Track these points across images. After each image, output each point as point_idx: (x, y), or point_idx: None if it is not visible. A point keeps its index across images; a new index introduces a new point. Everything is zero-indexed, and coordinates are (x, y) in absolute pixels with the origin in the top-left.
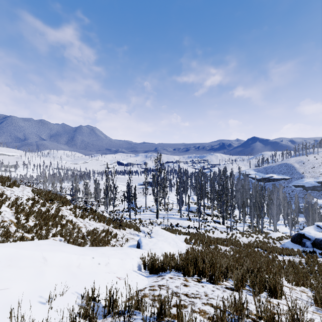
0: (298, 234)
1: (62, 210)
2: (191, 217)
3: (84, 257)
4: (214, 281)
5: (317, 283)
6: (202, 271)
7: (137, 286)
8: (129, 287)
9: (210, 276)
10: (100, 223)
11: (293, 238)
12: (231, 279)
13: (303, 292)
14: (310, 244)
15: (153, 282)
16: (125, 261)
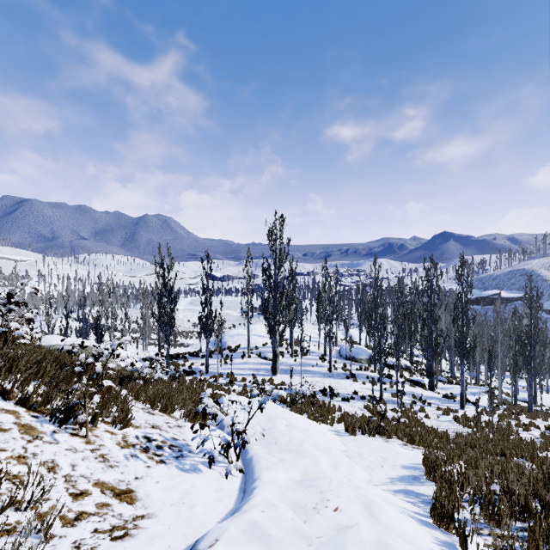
0: None
1: None
2: (354, 370)
3: None
4: None
5: None
6: None
7: None
8: None
9: None
10: None
11: None
12: None
13: None
14: None
15: None
16: None
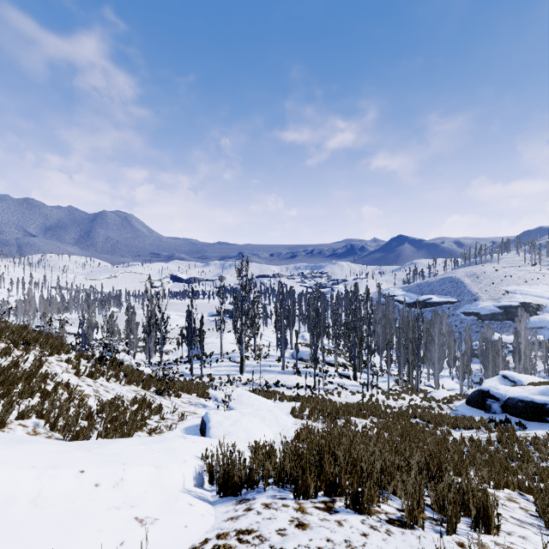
0: (479, 391)
1: (50, 362)
2: (301, 368)
3: (57, 472)
4: (362, 507)
5: (524, 477)
6: (333, 485)
7: (186, 536)
8: (163, 545)
9: (354, 497)
10: (129, 385)
11: (471, 398)
12: (391, 495)
13: (512, 501)
14: (498, 407)
15: (227, 519)
16: (164, 471)
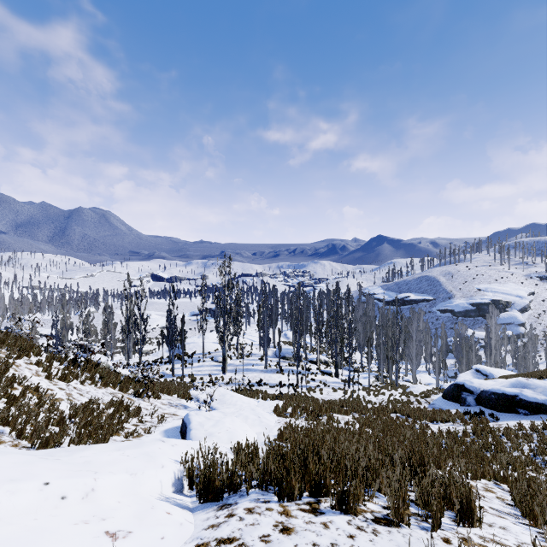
0: (455, 385)
1: (18, 365)
2: (284, 366)
3: (17, 486)
4: (348, 507)
5: (498, 467)
6: (319, 485)
7: None
8: None
9: (339, 497)
10: (106, 388)
11: (447, 392)
12: (376, 492)
13: (489, 491)
14: (473, 400)
15: (207, 527)
16: (140, 478)
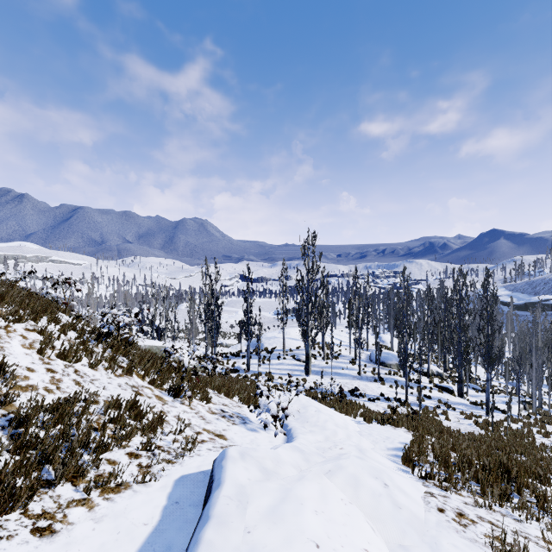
0: None
1: (10, 330)
2: (382, 374)
3: None
4: None
5: None
6: None
7: None
8: None
9: None
10: (130, 376)
11: None
12: None
13: None
14: None
15: None
16: None
